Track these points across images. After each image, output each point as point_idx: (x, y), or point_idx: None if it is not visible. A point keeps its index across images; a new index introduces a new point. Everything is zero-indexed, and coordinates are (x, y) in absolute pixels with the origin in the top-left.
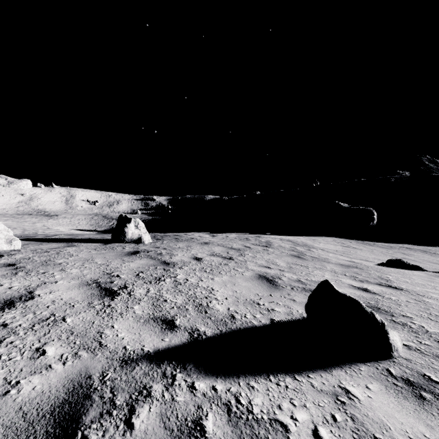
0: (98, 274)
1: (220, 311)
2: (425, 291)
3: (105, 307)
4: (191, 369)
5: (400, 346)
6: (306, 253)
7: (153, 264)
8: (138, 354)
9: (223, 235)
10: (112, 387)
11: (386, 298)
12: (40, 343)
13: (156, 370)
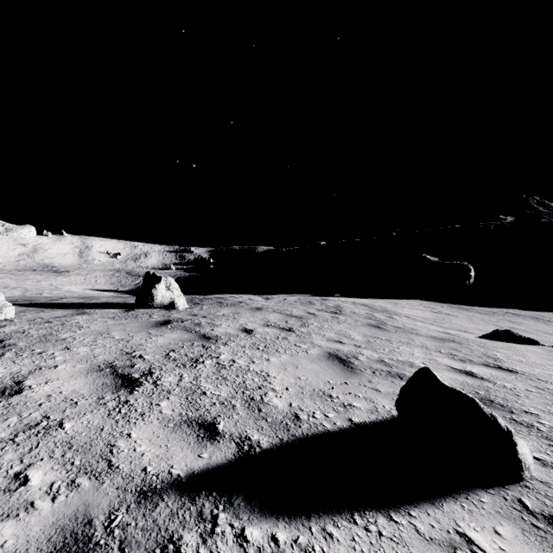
0: (114, 354)
1: (279, 408)
2: (547, 374)
3: (121, 405)
4: (239, 505)
5: (531, 461)
6: (388, 322)
7: (188, 339)
8: (163, 480)
9: (279, 298)
10: (122, 541)
11: (499, 386)
12: (22, 464)
13: (188, 507)
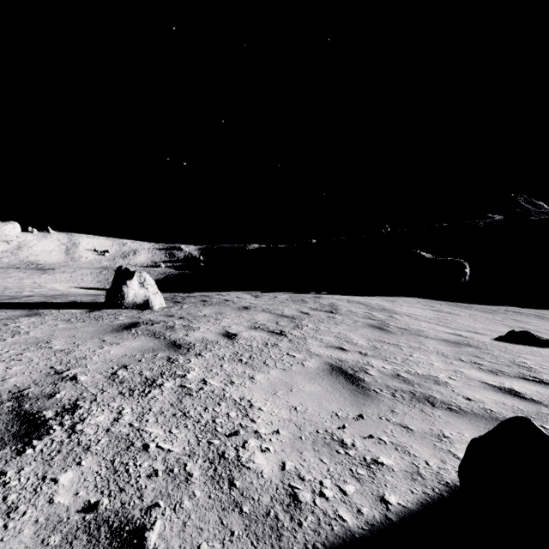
0: (35, 375)
1: (264, 475)
2: None
3: None
4: None
5: None
6: (390, 322)
7: (152, 348)
8: None
9: (270, 295)
10: None
11: None
12: None
13: None
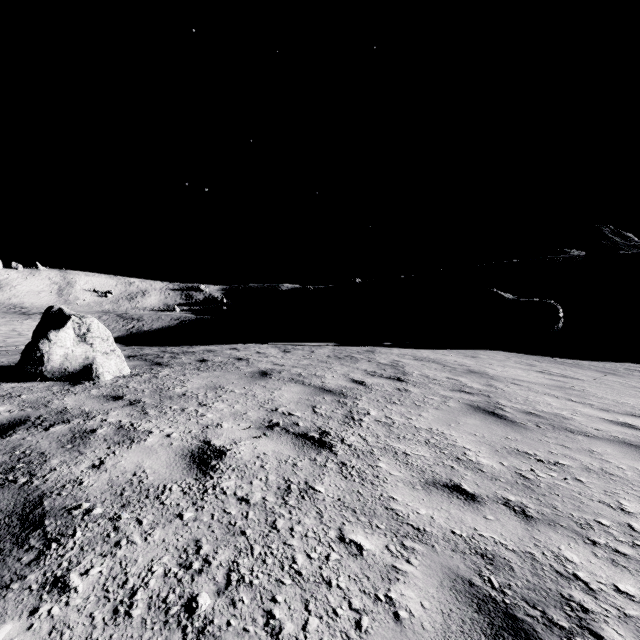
0: None
1: None
2: None
3: None
4: None
5: None
6: (498, 398)
7: None
8: None
9: (304, 349)
10: None
11: None
12: None
13: None
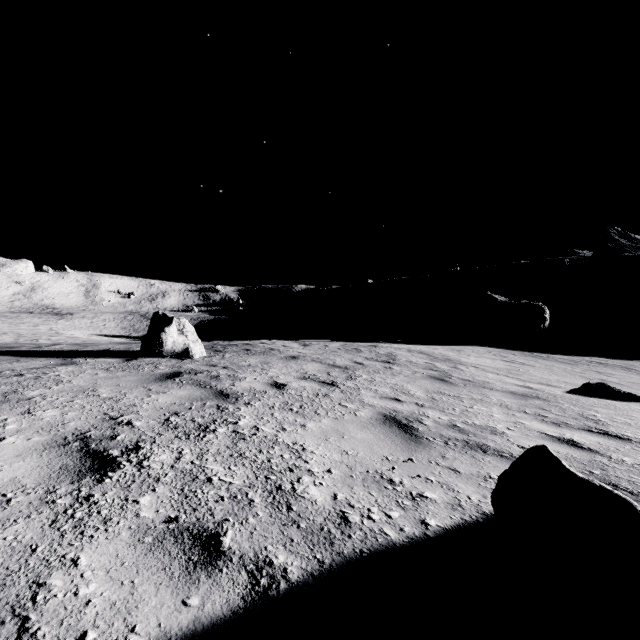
0: (92, 420)
1: (318, 503)
2: None
3: (78, 502)
4: None
5: None
6: (453, 373)
7: (200, 397)
8: None
9: (320, 344)
10: None
11: (616, 461)
12: None
13: None
